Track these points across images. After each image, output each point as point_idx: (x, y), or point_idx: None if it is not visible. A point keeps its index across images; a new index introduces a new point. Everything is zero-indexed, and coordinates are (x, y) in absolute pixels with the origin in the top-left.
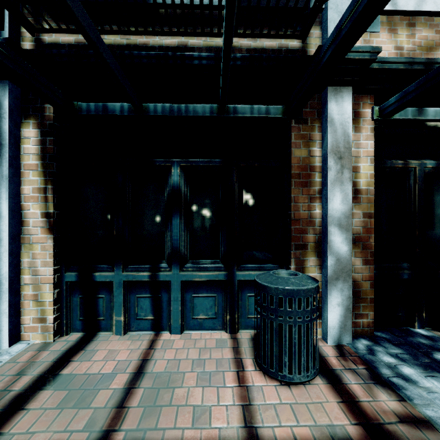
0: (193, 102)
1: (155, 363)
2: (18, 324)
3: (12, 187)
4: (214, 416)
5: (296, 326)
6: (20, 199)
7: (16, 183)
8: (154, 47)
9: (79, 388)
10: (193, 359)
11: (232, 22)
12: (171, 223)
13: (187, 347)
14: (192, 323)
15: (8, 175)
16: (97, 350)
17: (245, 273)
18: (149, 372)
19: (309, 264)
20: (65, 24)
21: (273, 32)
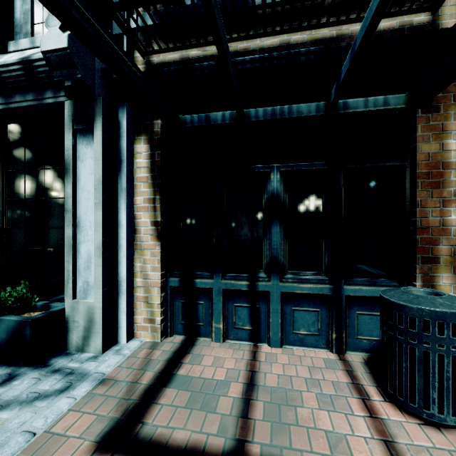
0: (295, 102)
1: (264, 376)
2: (132, 322)
3: (128, 198)
4: (352, 447)
5: (450, 357)
6: (134, 209)
7: (131, 195)
8: (254, 51)
9: (198, 391)
10: (304, 378)
11: (389, 1)
12: (270, 232)
13: (292, 363)
14: (292, 338)
15: (126, 188)
16: (202, 355)
17: (355, 288)
18: (261, 385)
19: (442, 281)
20: (173, 42)
21: (392, 10)
